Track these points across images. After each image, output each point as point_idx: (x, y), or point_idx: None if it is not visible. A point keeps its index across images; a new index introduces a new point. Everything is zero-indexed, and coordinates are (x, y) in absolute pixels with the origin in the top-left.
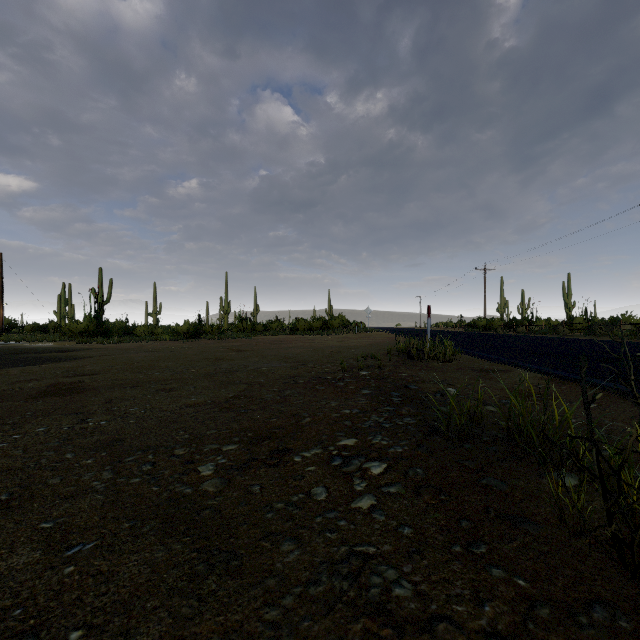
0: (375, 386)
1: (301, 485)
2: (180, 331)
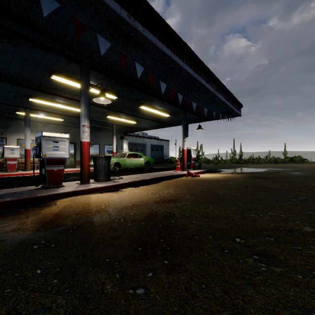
0: None
1: None
2: (233, 161)
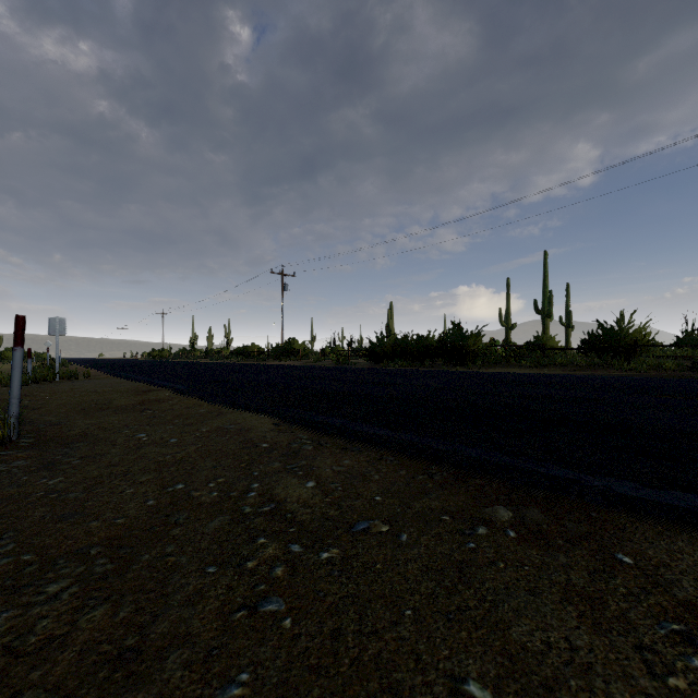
0: None
1: None
2: None
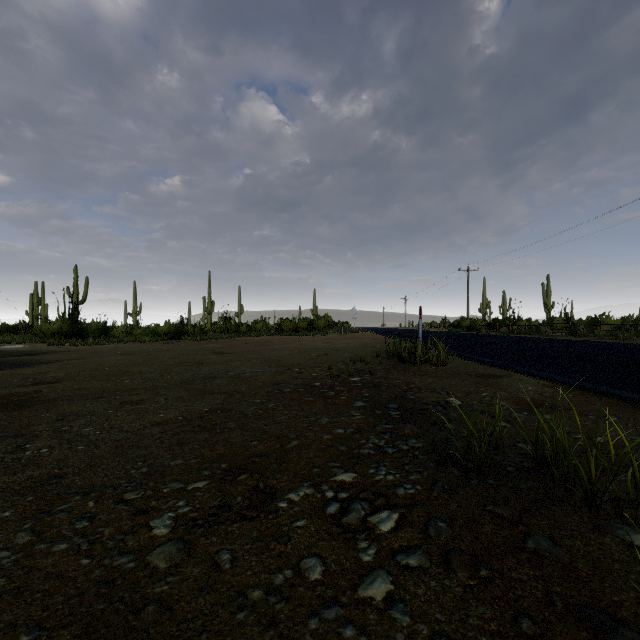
0: (369, 396)
1: (287, 552)
2: (160, 332)
